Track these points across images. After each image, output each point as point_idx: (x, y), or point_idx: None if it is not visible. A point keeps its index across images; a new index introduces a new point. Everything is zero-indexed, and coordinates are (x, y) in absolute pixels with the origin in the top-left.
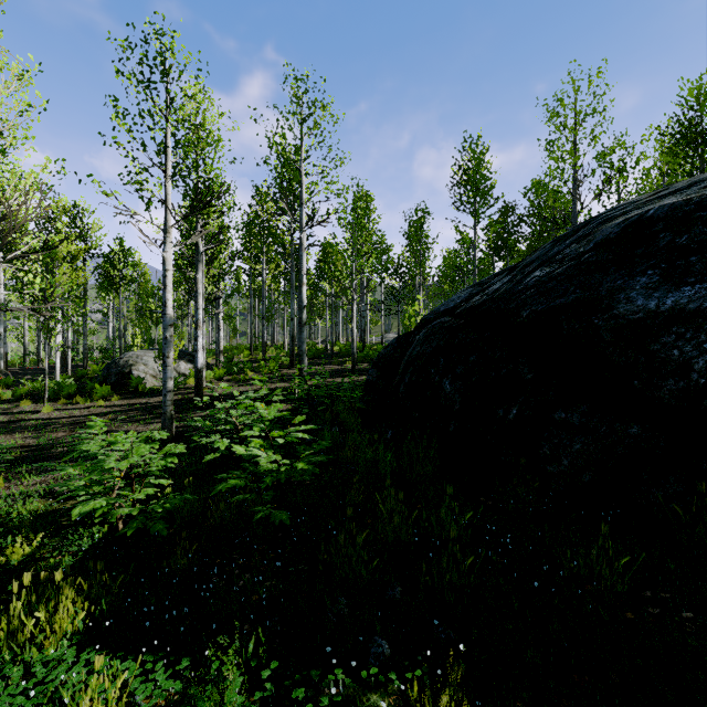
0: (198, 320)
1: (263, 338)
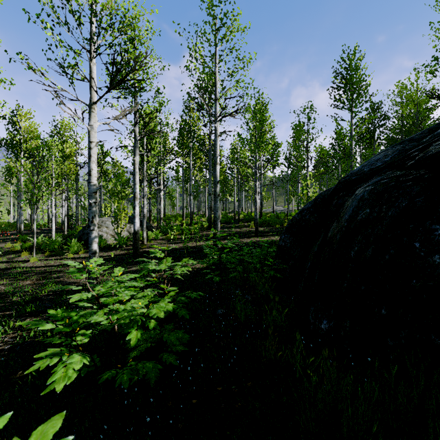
0: (135, 193)
1: (190, 209)
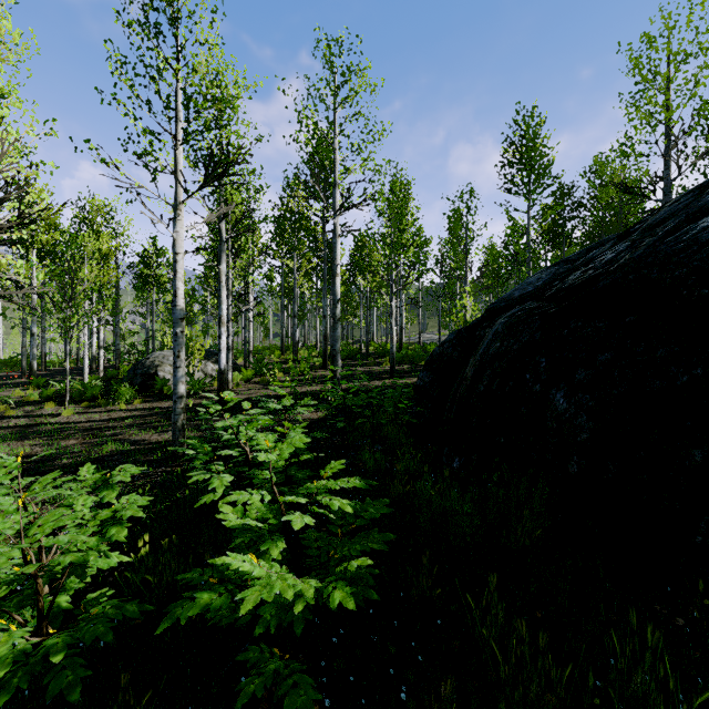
0: (221, 316)
1: (294, 338)
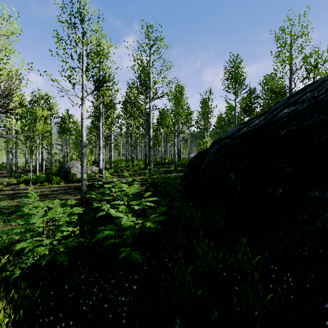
0: (100, 146)
1: (132, 155)
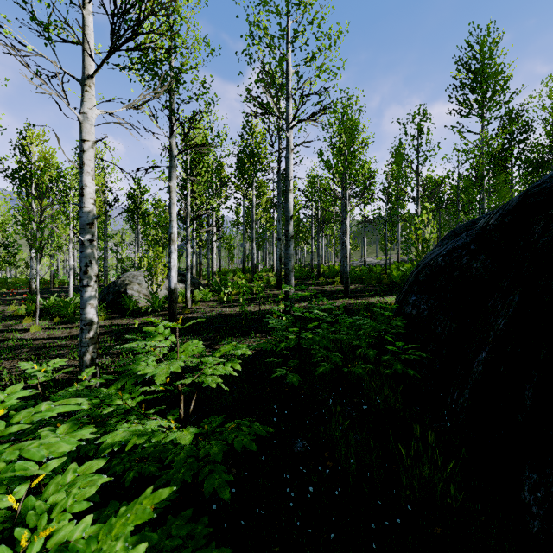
0: (171, 234)
1: (253, 260)
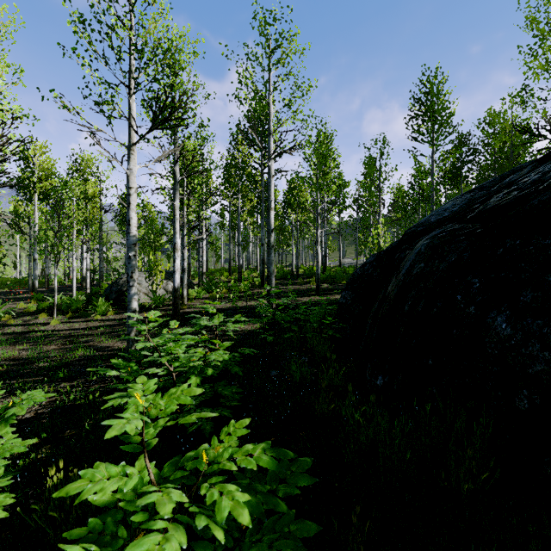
0: (175, 244)
1: (239, 262)
